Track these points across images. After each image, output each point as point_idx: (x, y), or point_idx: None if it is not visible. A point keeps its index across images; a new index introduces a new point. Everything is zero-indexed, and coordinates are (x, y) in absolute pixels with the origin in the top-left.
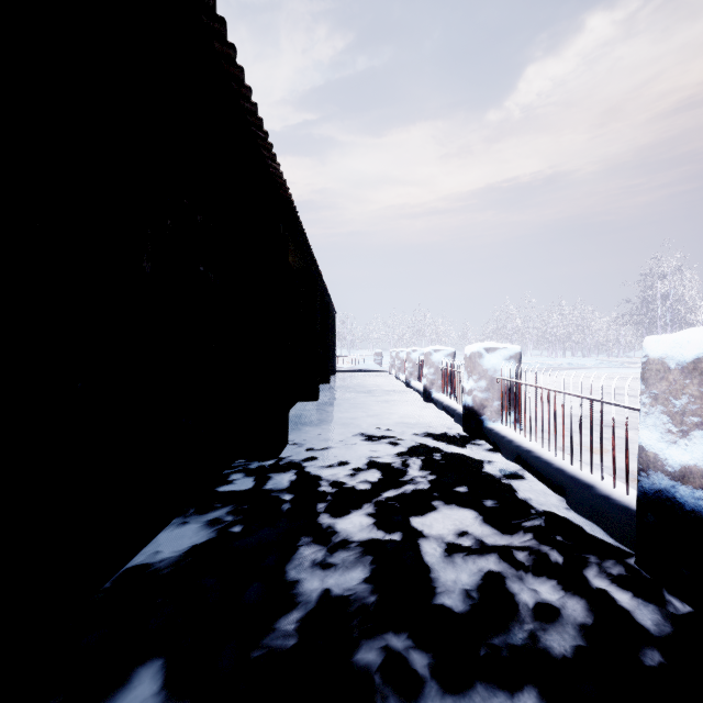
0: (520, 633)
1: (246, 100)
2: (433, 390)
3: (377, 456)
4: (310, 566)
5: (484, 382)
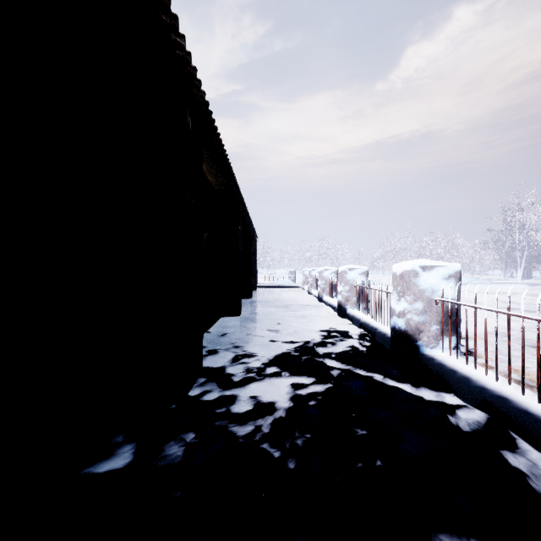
0: None
1: None
2: (348, 306)
3: (304, 396)
4: None
5: (421, 304)
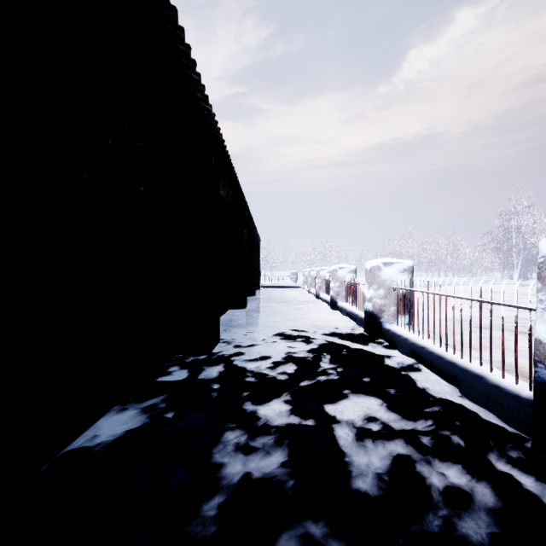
0: (434, 519)
1: (181, 43)
2: (338, 300)
3: (293, 352)
4: (233, 450)
5: (383, 291)
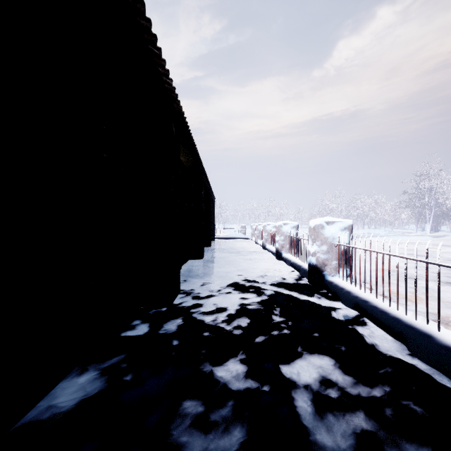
0: None
1: (142, 17)
2: (283, 251)
3: (246, 303)
4: (190, 425)
5: (325, 247)
